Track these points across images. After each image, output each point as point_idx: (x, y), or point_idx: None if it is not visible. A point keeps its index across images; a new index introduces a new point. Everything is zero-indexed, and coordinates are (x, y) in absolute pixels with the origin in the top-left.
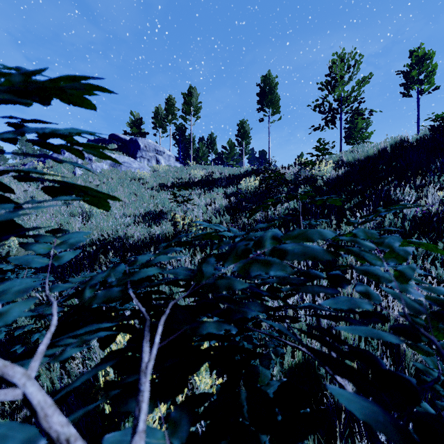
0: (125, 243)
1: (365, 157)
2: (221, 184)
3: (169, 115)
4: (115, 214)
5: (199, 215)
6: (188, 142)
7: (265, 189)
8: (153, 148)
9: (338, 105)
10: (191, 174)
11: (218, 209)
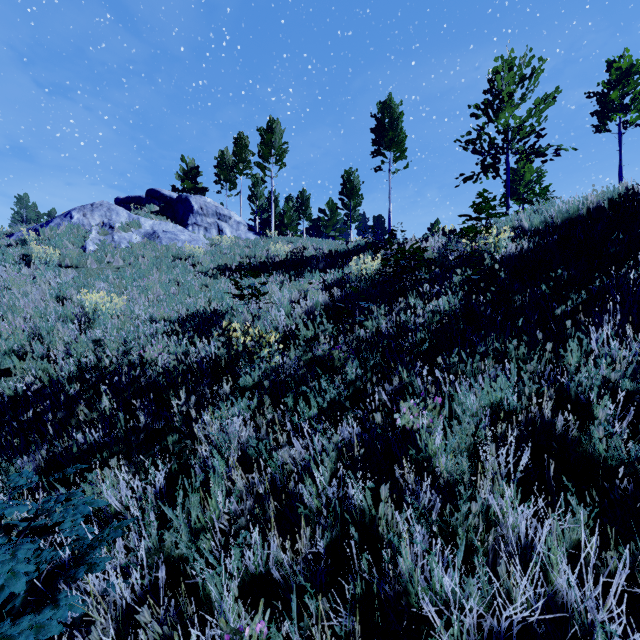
0: (140, 375)
1: (564, 220)
2: (317, 267)
3: (239, 162)
4: (138, 317)
5: (279, 320)
6: (268, 203)
7: (393, 275)
8: (213, 210)
9: (503, 141)
10: (269, 250)
11: (312, 310)
